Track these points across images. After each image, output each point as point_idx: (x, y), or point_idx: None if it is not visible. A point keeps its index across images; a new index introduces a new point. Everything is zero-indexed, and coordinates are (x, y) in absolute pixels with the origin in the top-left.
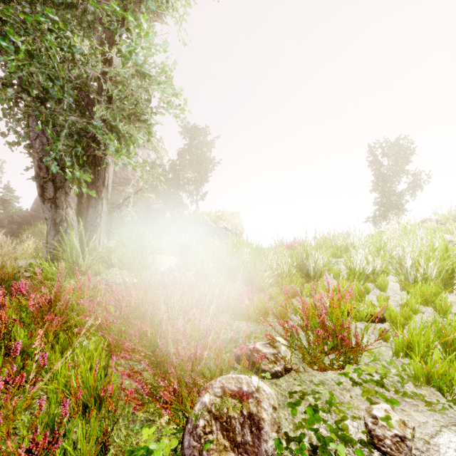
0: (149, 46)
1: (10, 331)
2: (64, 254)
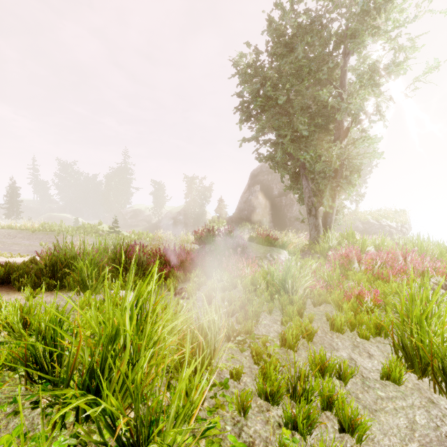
0: (371, 141)
1: (350, 260)
2: (324, 240)
